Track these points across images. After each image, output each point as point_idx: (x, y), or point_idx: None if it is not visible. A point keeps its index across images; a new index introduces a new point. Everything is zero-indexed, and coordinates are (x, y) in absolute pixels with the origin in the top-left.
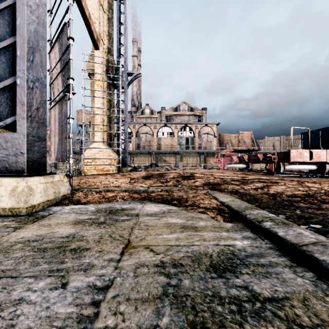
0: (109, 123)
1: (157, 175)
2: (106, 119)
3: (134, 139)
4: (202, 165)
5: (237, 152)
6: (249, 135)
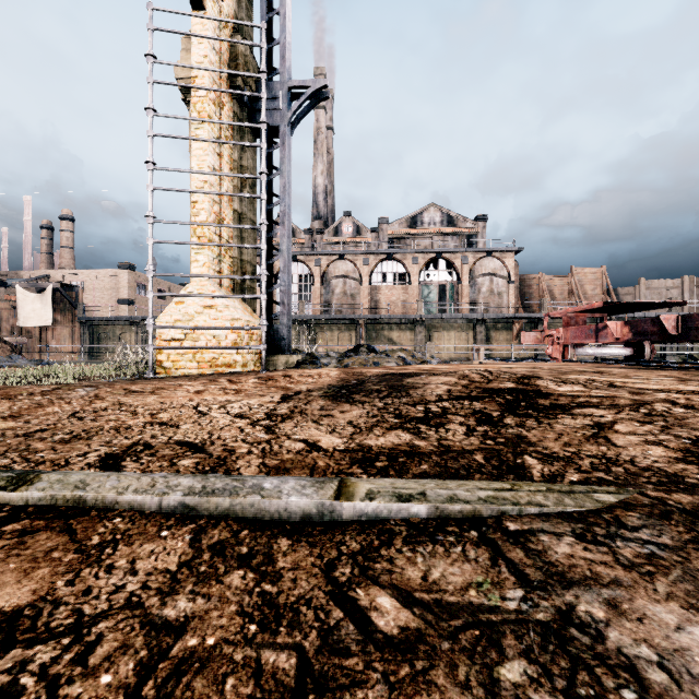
0: (238, 231)
1: (378, 381)
2: (228, 218)
3: (317, 291)
4: (481, 350)
5: (598, 313)
6: (596, 276)
